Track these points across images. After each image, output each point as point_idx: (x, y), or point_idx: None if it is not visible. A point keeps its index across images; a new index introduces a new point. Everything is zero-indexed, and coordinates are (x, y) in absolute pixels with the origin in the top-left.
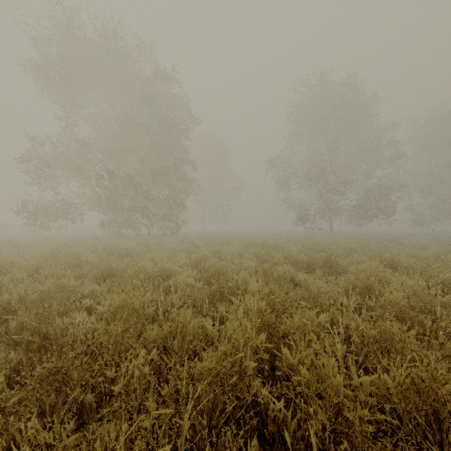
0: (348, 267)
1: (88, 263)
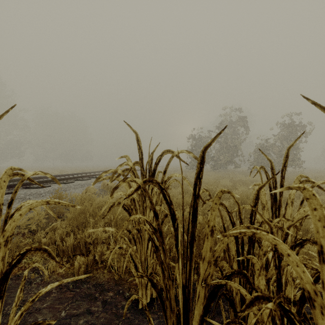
0: None
1: None
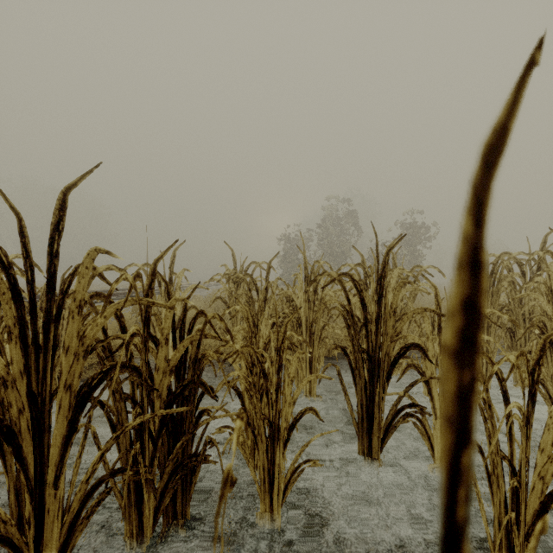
0: None
1: None
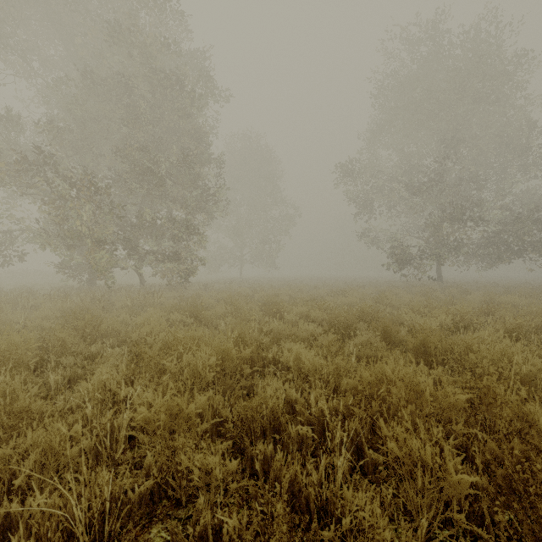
0: None
1: None
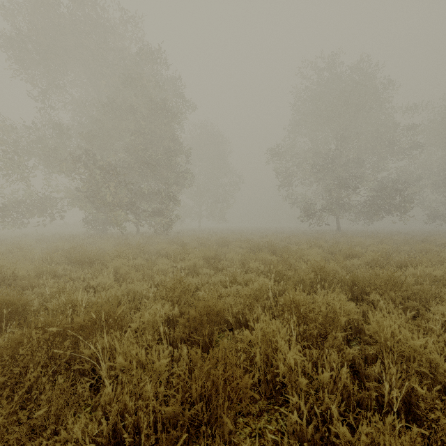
0: (422, 290)
1: (15, 279)
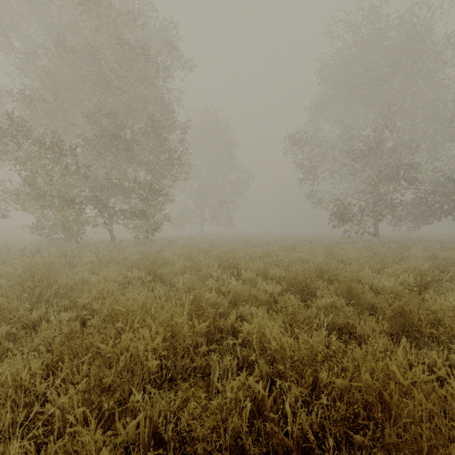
0: None
1: None
